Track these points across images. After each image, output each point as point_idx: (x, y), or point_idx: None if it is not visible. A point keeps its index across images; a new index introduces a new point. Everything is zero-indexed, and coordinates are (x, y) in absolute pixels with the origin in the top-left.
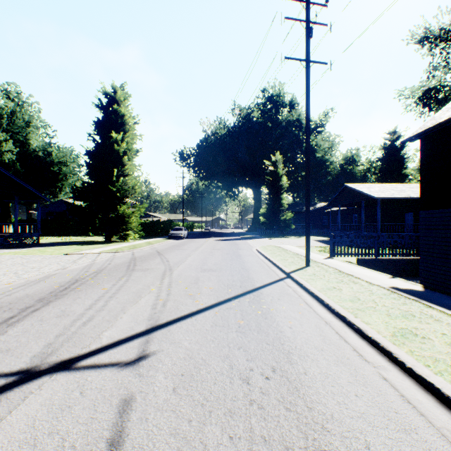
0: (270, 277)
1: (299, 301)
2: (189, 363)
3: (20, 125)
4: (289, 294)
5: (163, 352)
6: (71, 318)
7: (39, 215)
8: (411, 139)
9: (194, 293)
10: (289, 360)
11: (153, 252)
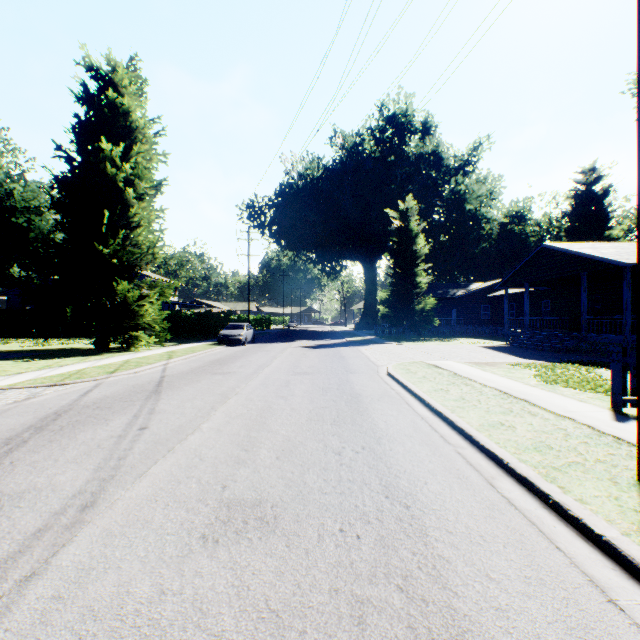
0: None
1: None
2: None
3: None
4: None
5: None
6: None
7: None
8: None
9: None
10: None
11: (147, 385)
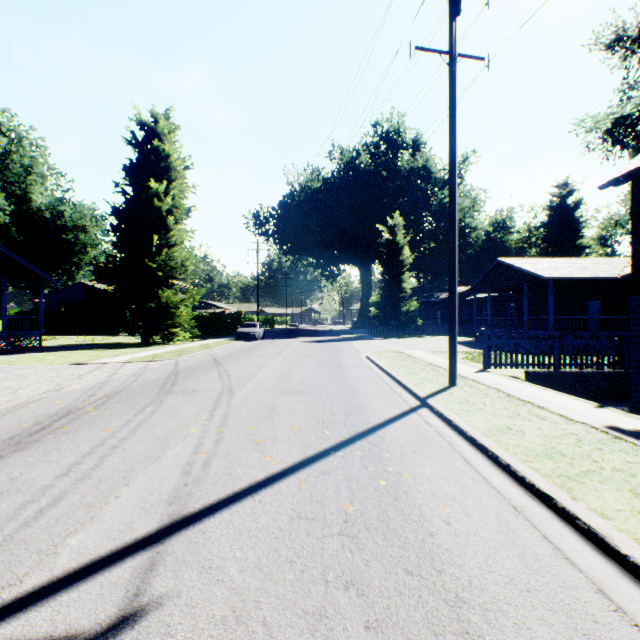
0: (393, 405)
1: (453, 455)
2: (233, 639)
3: (17, 171)
4: (432, 440)
5: (178, 601)
6: (20, 498)
7: (42, 305)
8: (617, 180)
9: (264, 438)
10: (463, 628)
11: (209, 361)
